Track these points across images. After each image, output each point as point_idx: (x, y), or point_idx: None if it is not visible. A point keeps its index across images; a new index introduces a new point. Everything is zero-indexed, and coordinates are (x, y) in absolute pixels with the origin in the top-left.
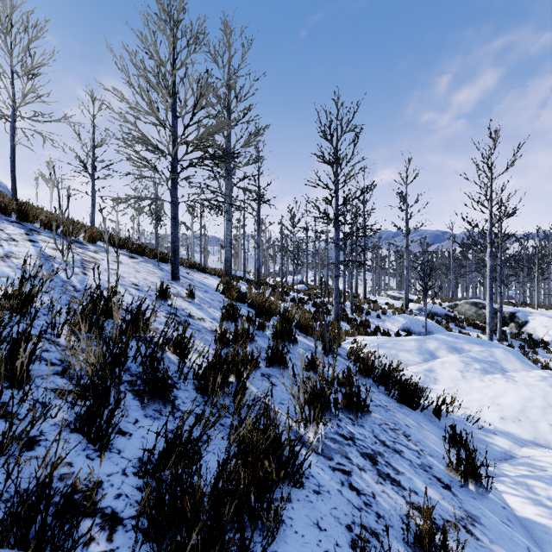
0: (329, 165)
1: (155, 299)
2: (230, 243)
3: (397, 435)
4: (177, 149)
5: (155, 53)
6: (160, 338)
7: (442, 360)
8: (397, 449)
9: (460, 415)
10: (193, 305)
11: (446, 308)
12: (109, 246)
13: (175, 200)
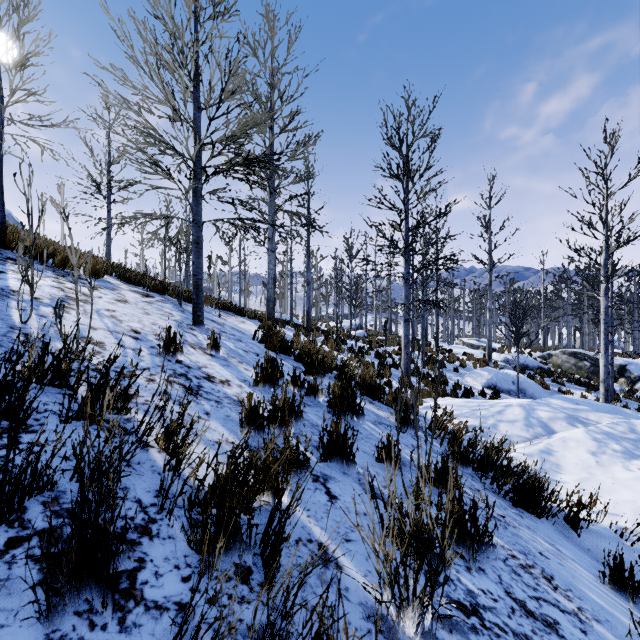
0: (398, 178)
1: (158, 353)
2: (273, 279)
3: (535, 579)
4: (200, 151)
5: (169, 18)
6: (142, 424)
7: (562, 435)
8: (548, 619)
9: (608, 526)
10: (217, 361)
11: (537, 359)
12: (121, 282)
13: (198, 219)
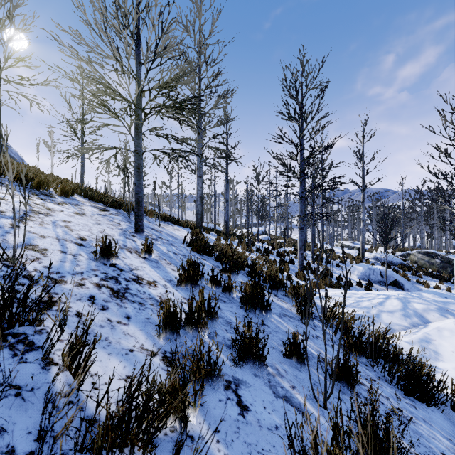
0: (295, 119)
1: (95, 258)
2: (201, 198)
3: None
4: (141, 96)
5: None
6: (47, 339)
7: (436, 325)
8: None
9: None
10: (148, 263)
11: (398, 257)
12: (87, 200)
13: (139, 149)
